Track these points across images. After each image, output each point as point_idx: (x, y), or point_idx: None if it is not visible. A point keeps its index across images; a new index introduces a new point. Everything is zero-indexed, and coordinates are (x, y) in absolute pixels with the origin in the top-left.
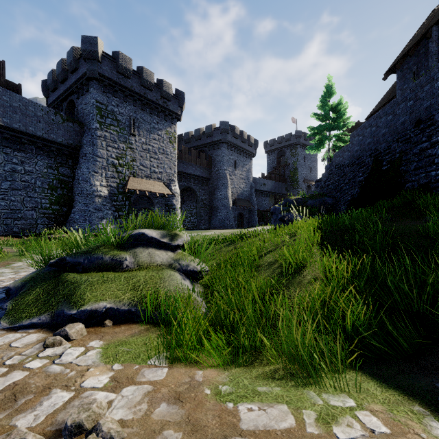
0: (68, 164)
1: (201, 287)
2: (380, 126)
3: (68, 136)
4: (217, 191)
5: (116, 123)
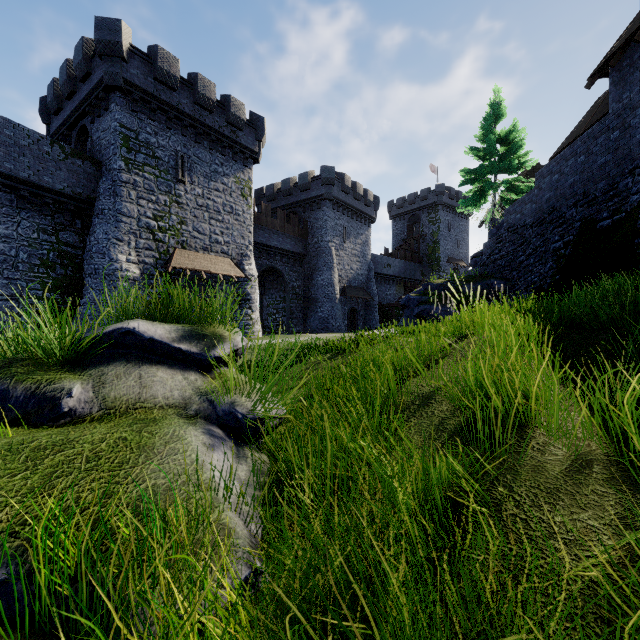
0: (76, 227)
1: (262, 459)
2: (595, 152)
3: (74, 181)
4: (316, 273)
5: (154, 162)
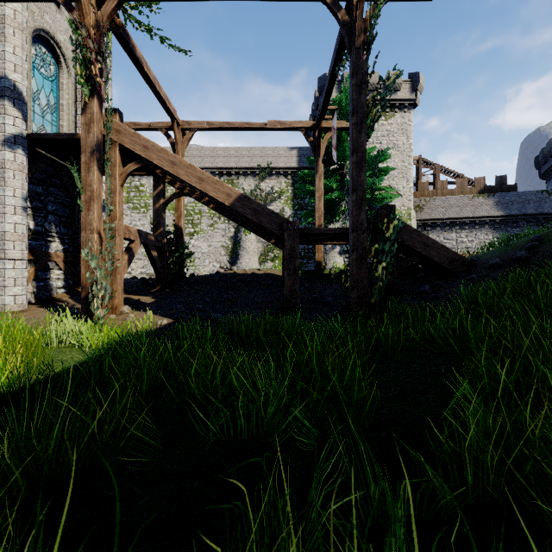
0: None
1: None
2: None
3: None
4: None
5: None
